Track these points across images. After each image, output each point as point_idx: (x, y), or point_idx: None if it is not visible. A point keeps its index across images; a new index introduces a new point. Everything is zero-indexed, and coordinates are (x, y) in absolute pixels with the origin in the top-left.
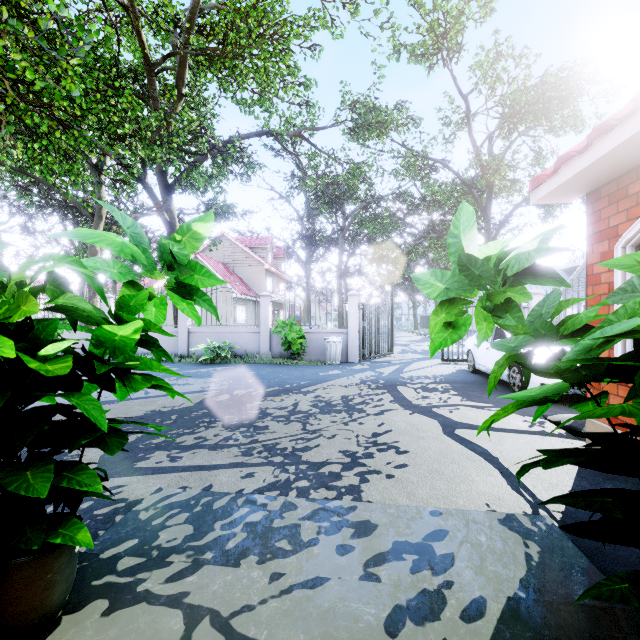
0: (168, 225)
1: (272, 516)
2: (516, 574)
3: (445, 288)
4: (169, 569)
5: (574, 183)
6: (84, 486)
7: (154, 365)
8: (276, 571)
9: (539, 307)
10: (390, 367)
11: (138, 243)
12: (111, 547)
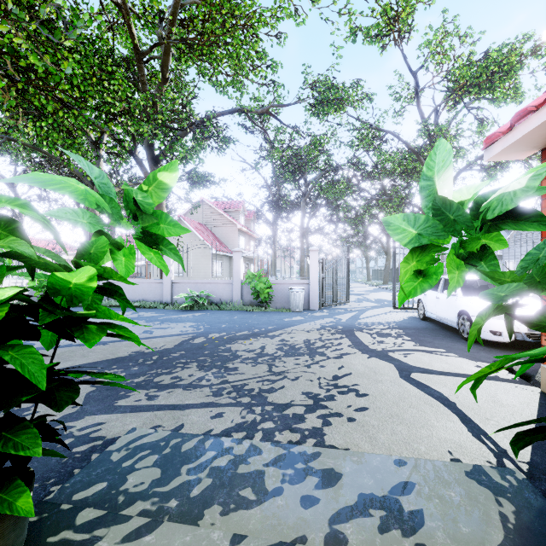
0: None
1: (237, 461)
2: (493, 538)
3: (417, 234)
4: (127, 525)
5: (530, 138)
6: (20, 450)
7: (113, 314)
8: (239, 524)
9: (537, 251)
10: (347, 314)
11: (106, 193)
12: (80, 490)
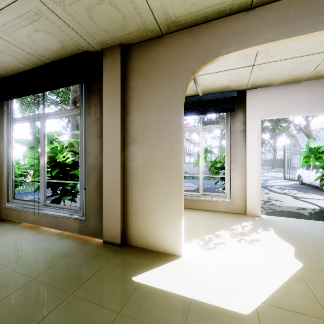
0: None
1: None
2: None
3: (305, 154)
4: None
5: None
6: None
7: None
8: None
9: None
10: None
11: None
12: None
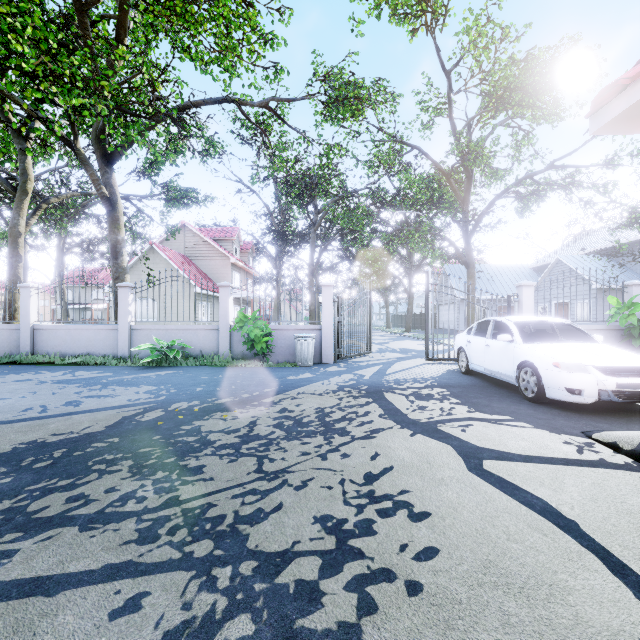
0: (107, 202)
1: None
2: None
3: None
4: None
5: None
6: None
7: None
8: None
9: None
10: (370, 368)
11: None
12: None
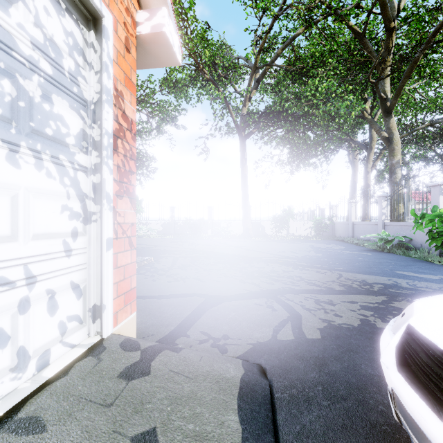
0: (385, 141)
1: None
2: None
3: None
4: None
5: None
6: None
7: None
8: None
9: None
10: None
11: None
12: None
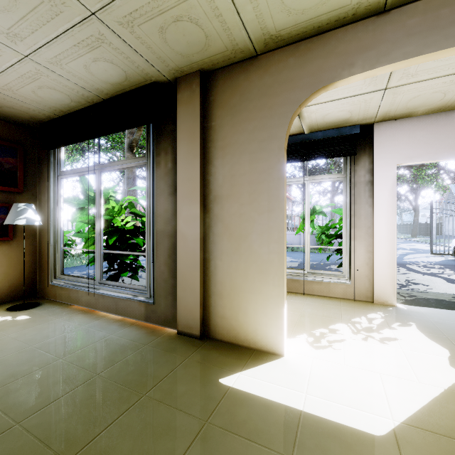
0: None
1: None
2: None
3: None
4: None
5: None
6: None
7: None
8: None
9: None
10: None
11: None
12: None
